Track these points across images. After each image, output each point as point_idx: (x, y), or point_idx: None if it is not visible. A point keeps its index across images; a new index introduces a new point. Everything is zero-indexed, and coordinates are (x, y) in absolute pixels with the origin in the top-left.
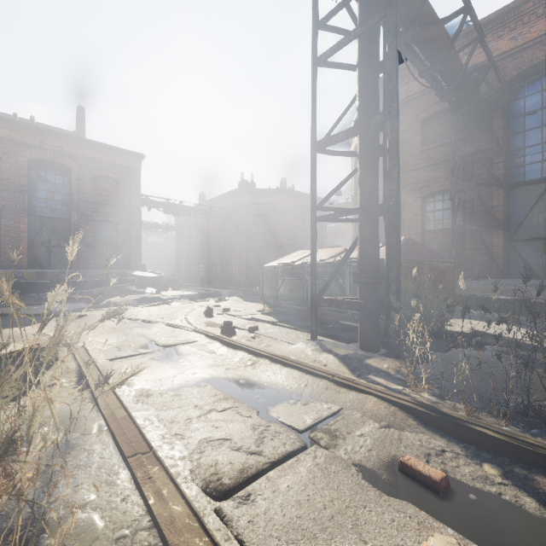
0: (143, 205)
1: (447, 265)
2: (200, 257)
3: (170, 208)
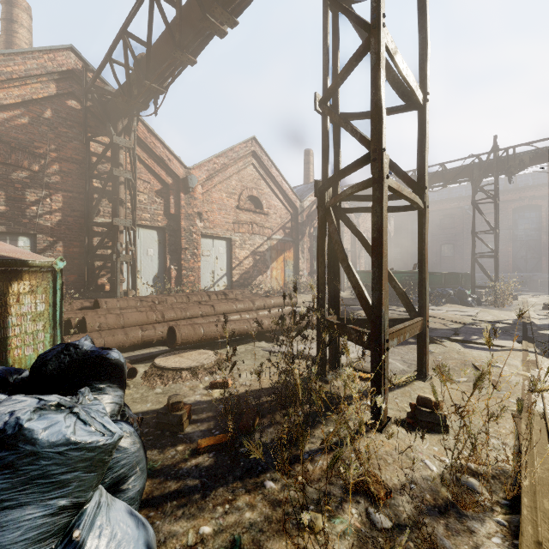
0: None
1: None
2: None
3: None
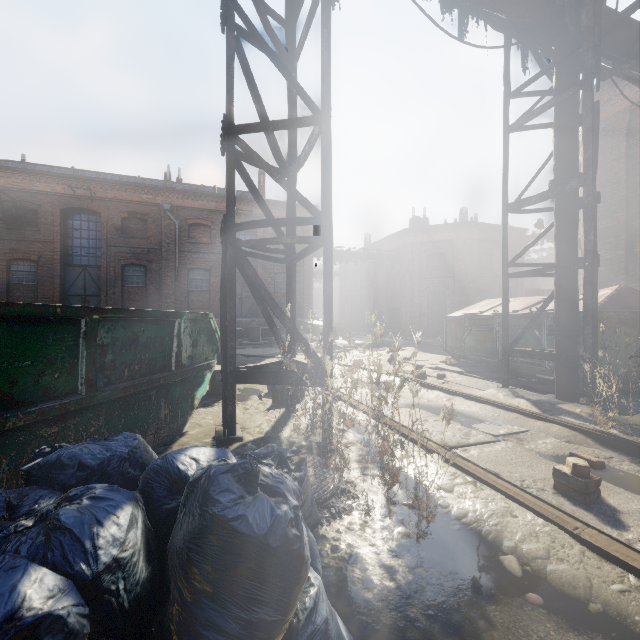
0: (314, 254)
1: None
2: (366, 304)
3: (338, 256)
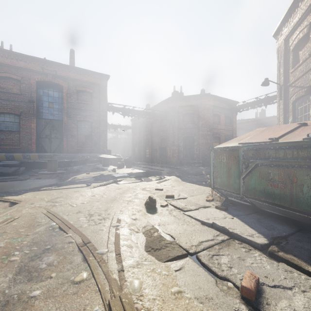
0: (109, 110)
1: None
2: (146, 145)
3: (126, 112)
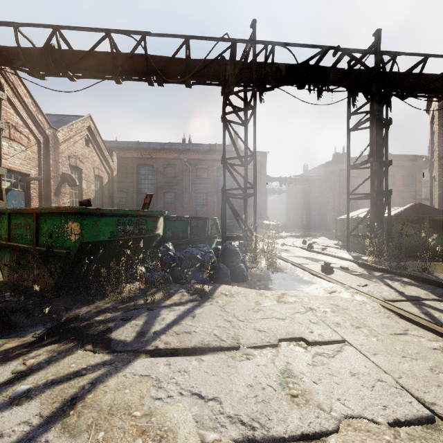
0: (267, 181)
1: None
2: (303, 210)
3: (283, 181)
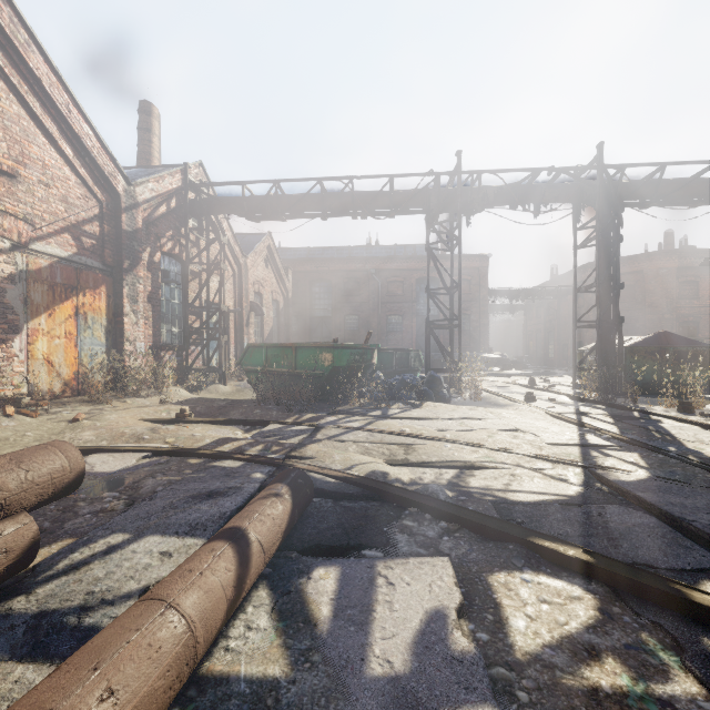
0: (490, 296)
1: (700, 349)
2: (550, 337)
3: (514, 295)
